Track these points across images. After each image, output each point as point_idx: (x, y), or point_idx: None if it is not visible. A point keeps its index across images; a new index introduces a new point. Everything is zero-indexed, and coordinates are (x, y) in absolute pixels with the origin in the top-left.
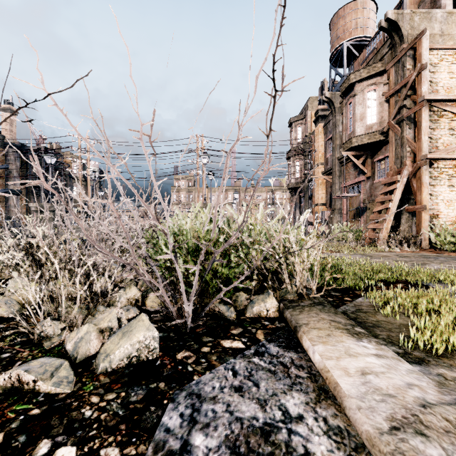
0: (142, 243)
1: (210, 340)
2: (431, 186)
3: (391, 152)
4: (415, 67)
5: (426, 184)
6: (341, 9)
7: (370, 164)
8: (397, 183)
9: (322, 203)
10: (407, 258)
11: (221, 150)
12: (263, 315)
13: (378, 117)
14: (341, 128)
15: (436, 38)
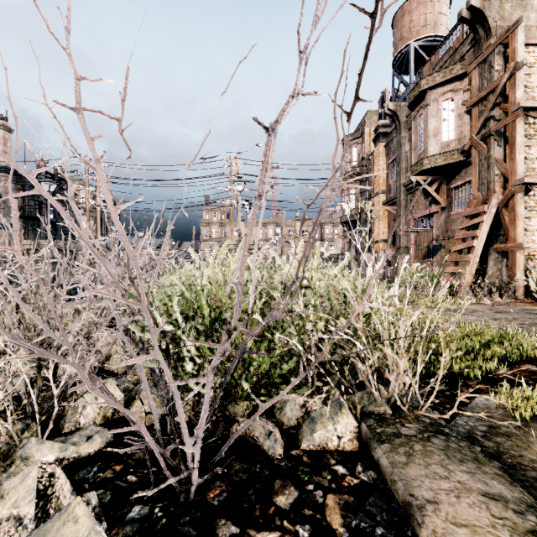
0: (117, 317)
1: (232, 535)
2: (526, 218)
3: (474, 175)
4: (506, 68)
5: (521, 216)
6: (407, 2)
7: (446, 192)
8: (484, 215)
9: (383, 240)
10: (507, 315)
11: (254, 120)
12: (331, 446)
13: (457, 132)
14: (408, 148)
15: (532, 31)
